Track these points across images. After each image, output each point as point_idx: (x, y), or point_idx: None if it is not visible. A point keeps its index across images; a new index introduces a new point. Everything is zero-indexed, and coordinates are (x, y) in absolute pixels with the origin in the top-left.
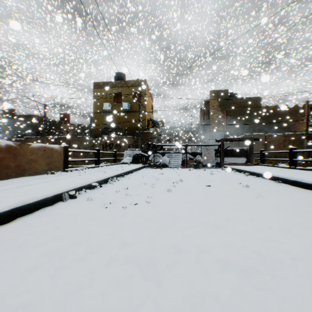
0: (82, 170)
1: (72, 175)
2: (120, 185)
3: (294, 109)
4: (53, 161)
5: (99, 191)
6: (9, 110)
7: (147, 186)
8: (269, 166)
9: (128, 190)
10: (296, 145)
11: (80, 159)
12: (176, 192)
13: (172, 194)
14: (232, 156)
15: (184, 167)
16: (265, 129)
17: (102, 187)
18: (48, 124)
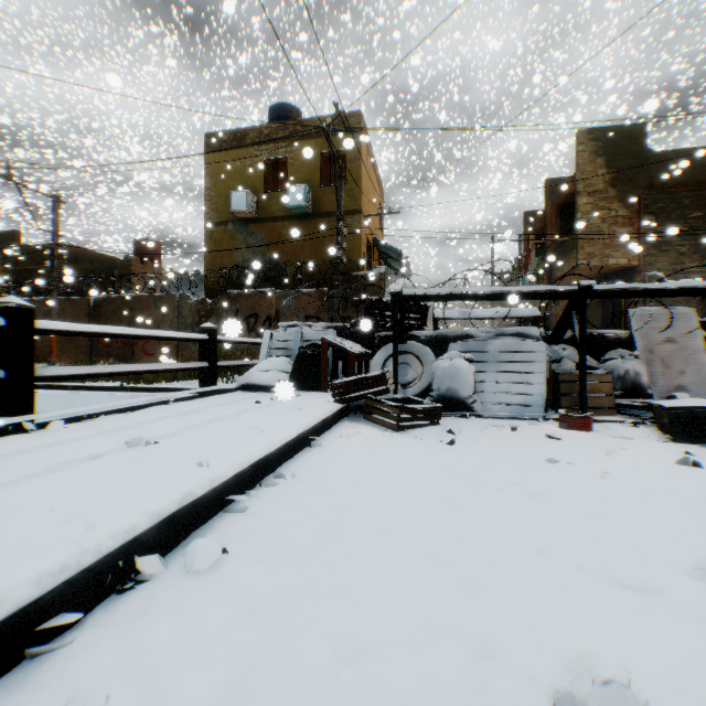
0: None
1: None
2: None
3: None
4: None
5: None
6: (7, 235)
7: None
8: None
9: None
10: None
11: None
12: None
13: None
14: None
15: (583, 426)
16: None
17: None
18: (96, 266)
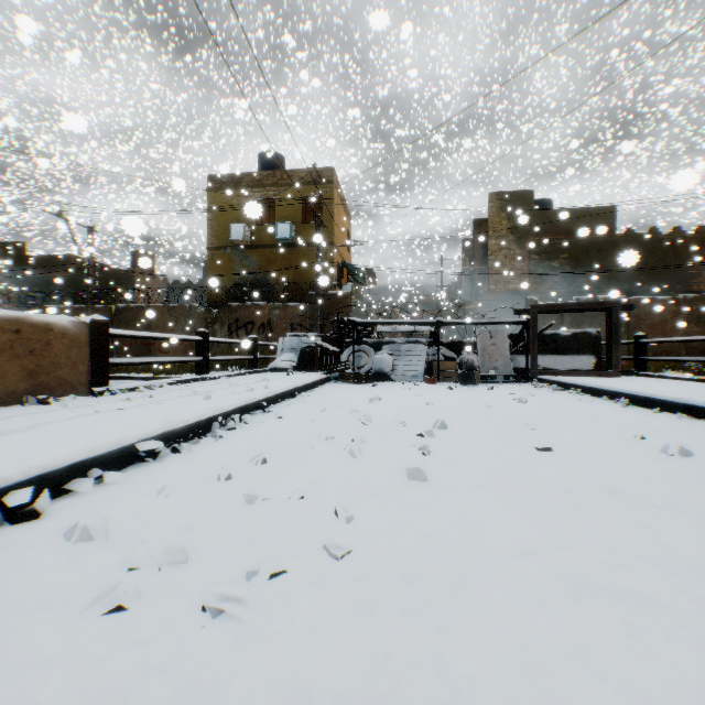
0: (150, 390)
1: (95, 410)
2: (244, 444)
3: (698, 237)
4: (53, 363)
5: (156, 475)
6: (13, 245)
7: (336, 449)
8: (667, 378)
9: (266, 468)
10: (704, 325)
11: (148, 359)
12: (442, 483)
13: (432, 492)
14: (557, 352)
15: (432, 382)
16: (626, 286)
17: (178, 456)
18: (102, 276)
